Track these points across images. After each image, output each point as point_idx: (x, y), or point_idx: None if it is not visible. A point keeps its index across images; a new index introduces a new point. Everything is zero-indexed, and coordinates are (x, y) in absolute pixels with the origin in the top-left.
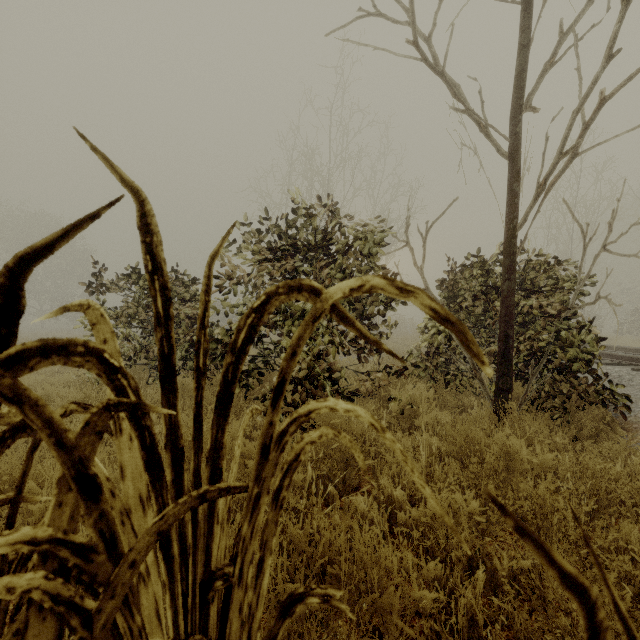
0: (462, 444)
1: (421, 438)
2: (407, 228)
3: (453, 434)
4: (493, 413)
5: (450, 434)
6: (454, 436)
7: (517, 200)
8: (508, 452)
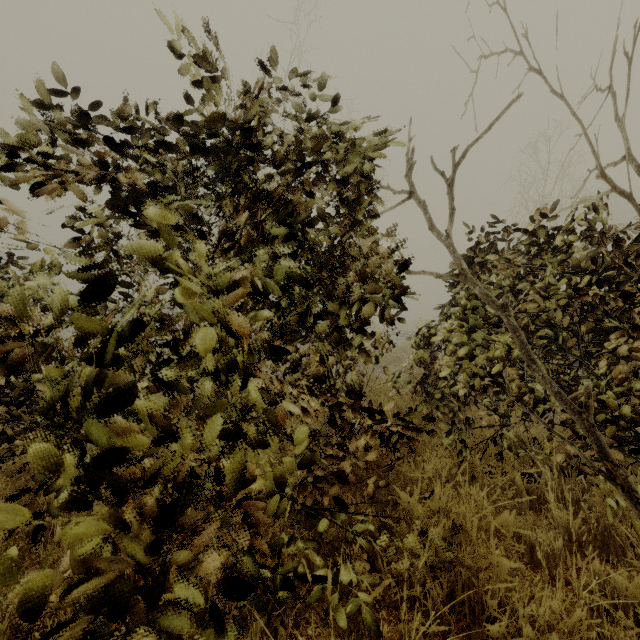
0: None
1: None
2: (410, 168)
3: None
4: None
5: None
6: None
7: None
8: None
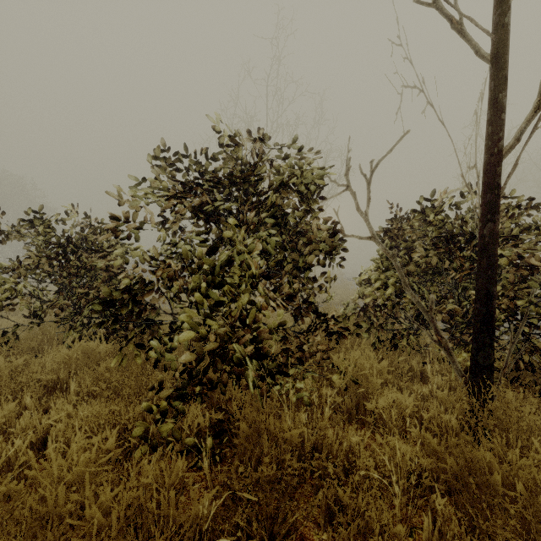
0: (455, 469)
1: (382, 441)
2: (347, 170)
3: (437, 448)
4: (476, 401)
5: (432, 447)
6: (439, 451)
7: (504, 115)
8: (538, 492)
